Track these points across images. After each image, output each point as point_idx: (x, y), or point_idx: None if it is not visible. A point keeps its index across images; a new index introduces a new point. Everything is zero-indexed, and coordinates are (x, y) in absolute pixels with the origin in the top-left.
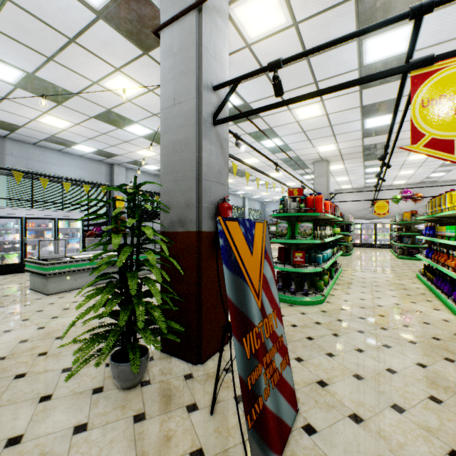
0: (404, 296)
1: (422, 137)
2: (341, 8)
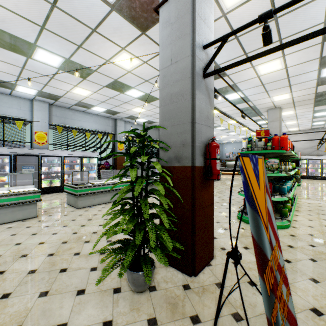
0: None
1: None
2: None
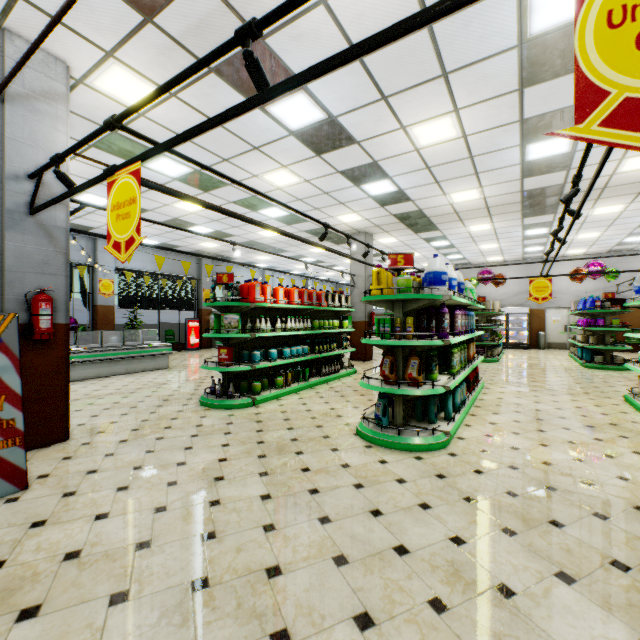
0: (362, 401)
1: (111, 239)
2: (208, 81)
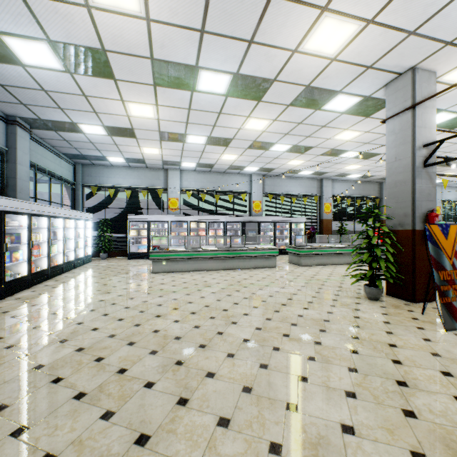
0: None
1: None
2: None
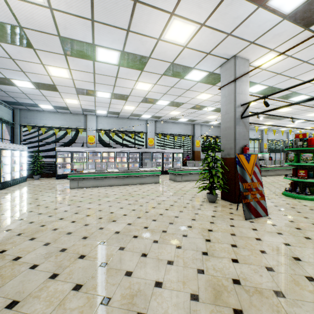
0: None
1: None
2: None
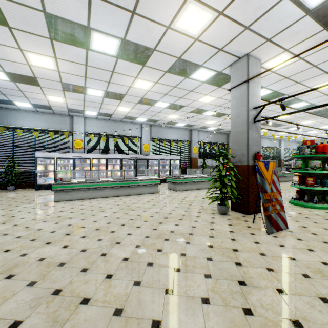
0: None
1: None
2: None
